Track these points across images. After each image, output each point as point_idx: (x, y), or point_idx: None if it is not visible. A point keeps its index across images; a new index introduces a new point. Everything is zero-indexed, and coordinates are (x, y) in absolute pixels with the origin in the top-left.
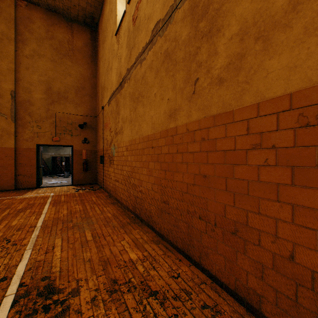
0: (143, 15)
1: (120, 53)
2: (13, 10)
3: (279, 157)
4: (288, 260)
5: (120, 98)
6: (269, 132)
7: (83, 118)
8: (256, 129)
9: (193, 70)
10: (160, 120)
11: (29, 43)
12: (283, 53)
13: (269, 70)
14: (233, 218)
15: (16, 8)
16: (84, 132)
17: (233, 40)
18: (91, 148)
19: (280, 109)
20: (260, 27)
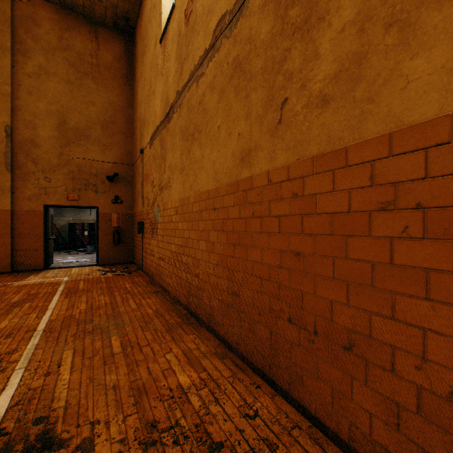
0: (200, 8)
1: (167, 68)
2: (8, 6)
3: (430, 224)
4: (448, 401)
5: (167, 136)
6: (411, 182)
7: (113, 167)
8: (386, 177)
9: (278, 87)
10: (227, 168)
11: (32, 56)
12: (437, 46)
13: (411, 76)
14: (346, 323)
15: (13, 4)
16: (114, 187)
17: (346, 33)
18: (125, 211)
19: (432, 141)
20: (394, 5)
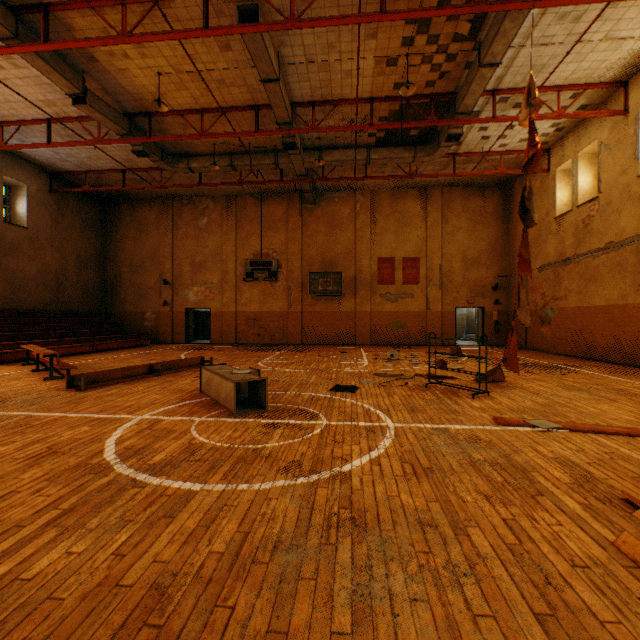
0: (595, 228)
1: (563, 237)
2: (440, 199)
3: None
4: None
5: (562, 272)
6: None
7: (493, 279)
8: None
9: (636, 280)
10: (613, 298)
11: (449, 222)
12: None
13: None
14: None
15: (441, 196)
16: (494, 293)
17: None
18: (501, 309)
19: None
20: None
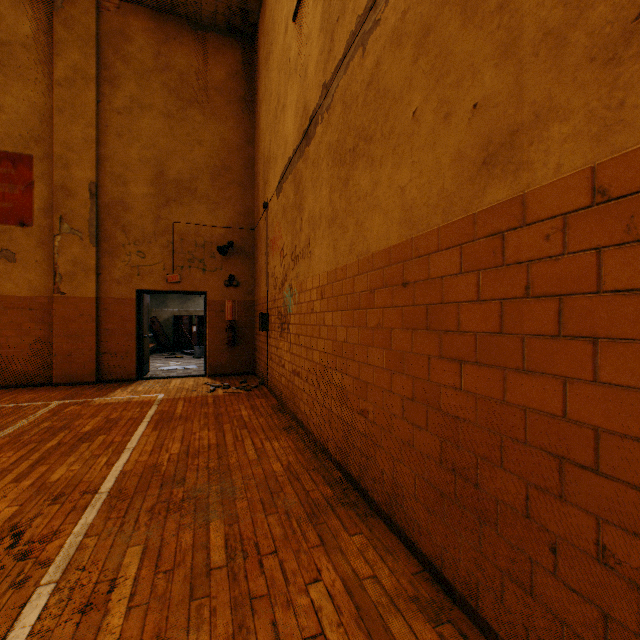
0: None
1: (306, 56)
2: (93, 19)
3: None
4: None
5: (304, 169)
6: None
7: (226, 233)
8: None
9: None
10: (438, 191)
11: (122, 85)
12: None
13: None
14: None
15: (99, 16)
16: (228, 263)
17: None
18: (243, 298)
19: None
20: None
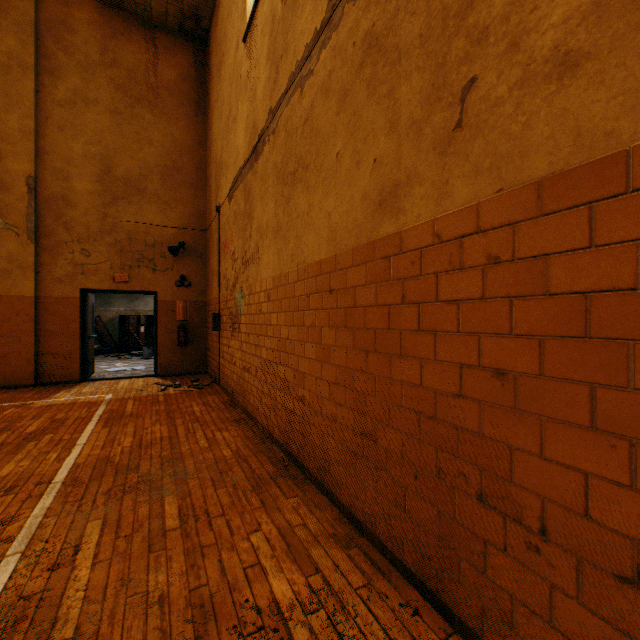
0: None
1: (255, 78)
2: (31, 5)
3: None
4: None
5: (254, 182)
6: None
7: (178, 233)
8: None
9: (455, 60)
10: (353, 220)
11: (64, 76)
12: None
13: None
14: (628, 528)
15: (37, 2)
16: (180, 263)
17: None
18: (195, 298)
19: None
20: None
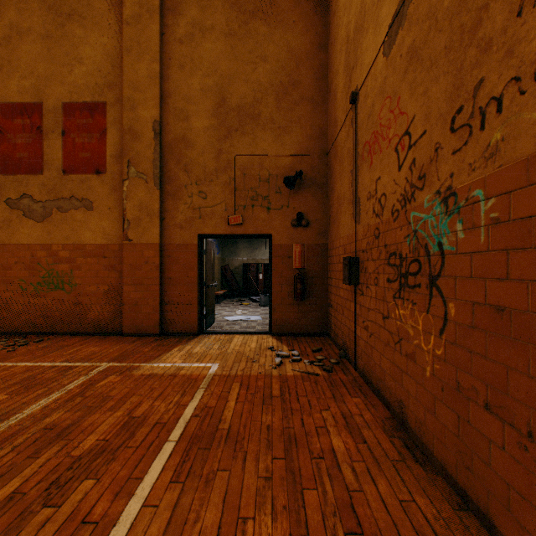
0: None
1: None
2: None
3: None
4: None
5: None
6: None
7: (293, 162)
8: None
9: None
10: None
11: (184, 11)
12: None
13: None
14: None
15: None
16: (295, 198)
17: None
18: (313, 240)
19: None
20: None
